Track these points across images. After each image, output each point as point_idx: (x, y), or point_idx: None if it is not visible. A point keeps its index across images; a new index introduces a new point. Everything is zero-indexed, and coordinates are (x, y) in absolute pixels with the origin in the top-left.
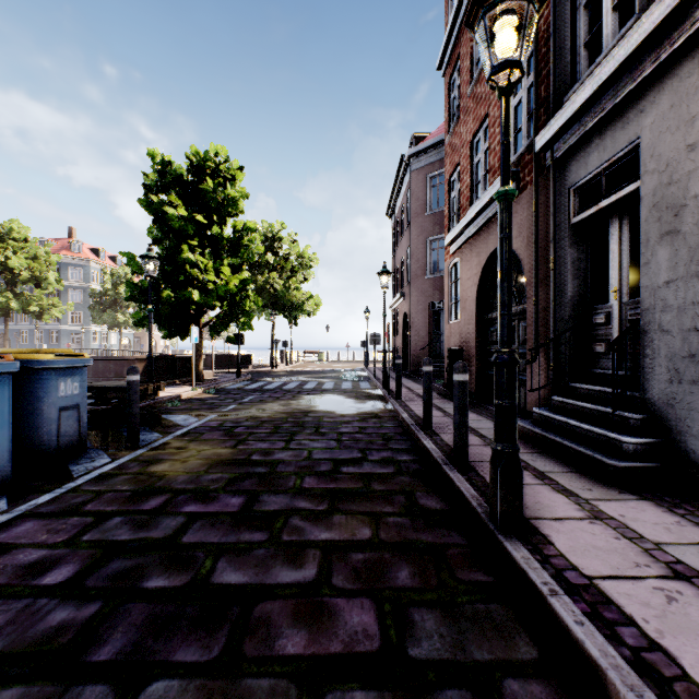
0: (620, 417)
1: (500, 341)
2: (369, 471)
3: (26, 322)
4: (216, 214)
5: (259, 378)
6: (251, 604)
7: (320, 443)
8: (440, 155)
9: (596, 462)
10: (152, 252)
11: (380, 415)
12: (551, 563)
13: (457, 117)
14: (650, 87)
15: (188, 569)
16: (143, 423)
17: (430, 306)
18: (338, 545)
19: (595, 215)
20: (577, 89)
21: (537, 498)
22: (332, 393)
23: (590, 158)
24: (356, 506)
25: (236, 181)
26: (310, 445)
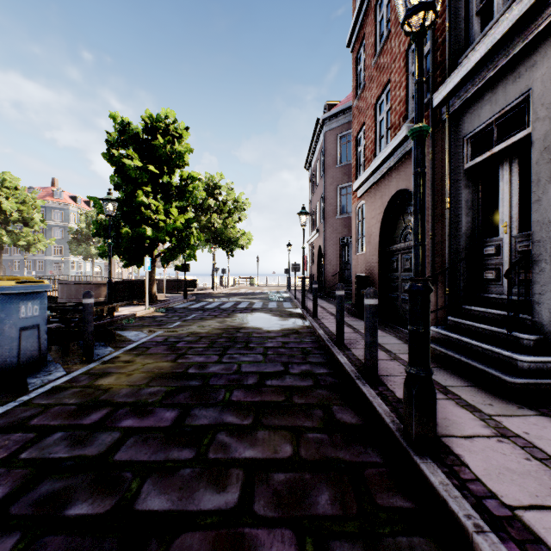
0: (513, 337)
1: (414, 270)
2: (291, 384)
3: (18, 254)
4: (166, 165)
5: (202, 299)
6: (171, 537)
7: (248, 357)
8: (348, 119)
9: (493, 378)
10: (111, 196)
11: (300, 331)
12: (469, 489)
13: (363, 85)
14: (541, 43)
15: (114, 492)
16: (99, 339)
17: (340, 240)
18: (260, 464)
19: (487, 160)
20: (470, 51)
21: (444, 414)
22: (260, 312)
23: (482, 111)
24: (278, 420)
25: (182, 139)
26: (240, 358)
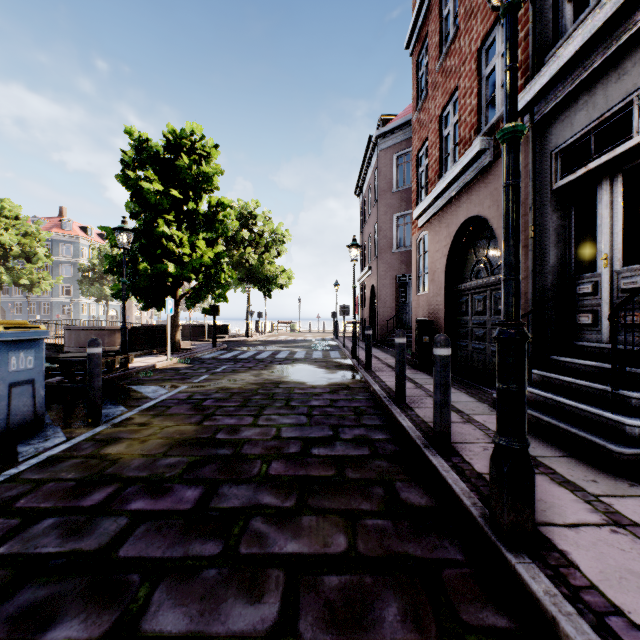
0: (618, 396)
1: (505, 311)
2: (342, 453)
3: (20, 295)
4: (192, 190)
5: (234, 347)
6: None
7: (290, 419)
8: (406, 135)
9: (595, 446)
10: (125, 225)
11: (351, 386)
12: (584, 601)
13: (425, 93)
14: None
15: (114, 604)
16: (109, 396)
17: (397, 279)
18: (306, 562)
19: (581, 179)
20: (561, 45)
21: (538, 494)
22: (303, 363)
23: (576, 118)
24: (328, 501)
25: (211, 159)
26: (279, 420)
